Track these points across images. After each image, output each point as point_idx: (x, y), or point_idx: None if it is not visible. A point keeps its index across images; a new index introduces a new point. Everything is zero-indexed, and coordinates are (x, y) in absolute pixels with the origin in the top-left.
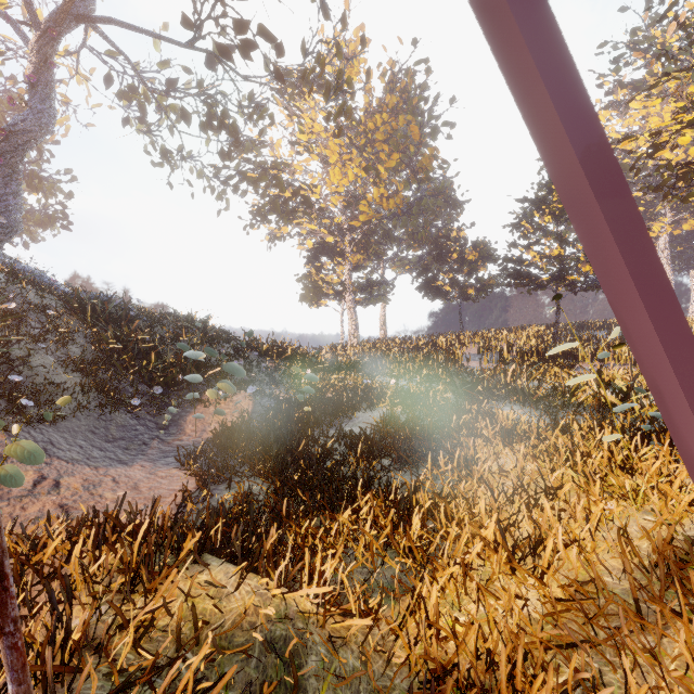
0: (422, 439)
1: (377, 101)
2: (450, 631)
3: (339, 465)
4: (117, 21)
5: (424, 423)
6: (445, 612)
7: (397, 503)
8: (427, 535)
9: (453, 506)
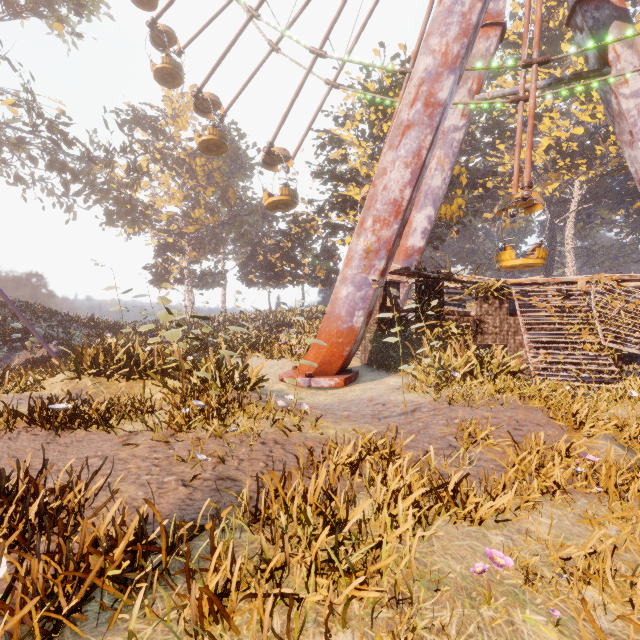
0: None
1: None
2: None
3: None
4: None
5: None
6: None
7: None
8: None
9: None
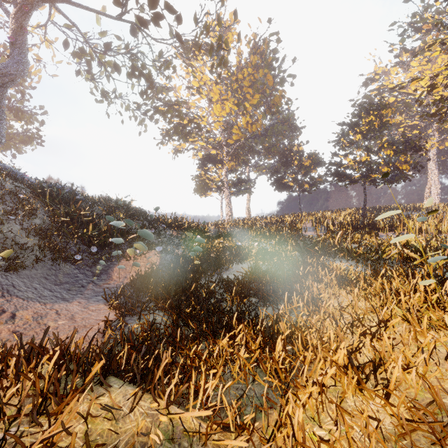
0: (279, 283)
1: (245, 60)
2: (312, 444)
3: (220, 302)
4: (70, 1)
5: (279, 272)
6: (306, 425)
7: (263, 332)
8: (288, 358)
9: (308, 335)
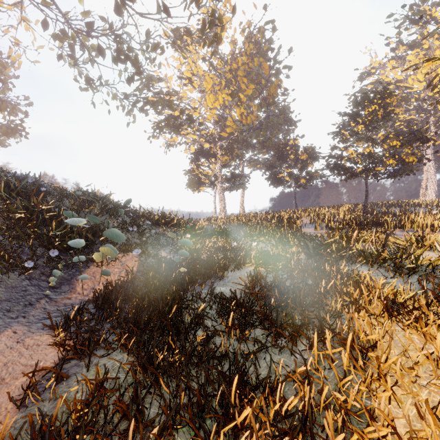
0: (295, 307)
1: (239, 49)
2: None
3: (210, 338)
4: None
5: (287, 283)
6: None
7: (291, 431)
8: None
9: None
